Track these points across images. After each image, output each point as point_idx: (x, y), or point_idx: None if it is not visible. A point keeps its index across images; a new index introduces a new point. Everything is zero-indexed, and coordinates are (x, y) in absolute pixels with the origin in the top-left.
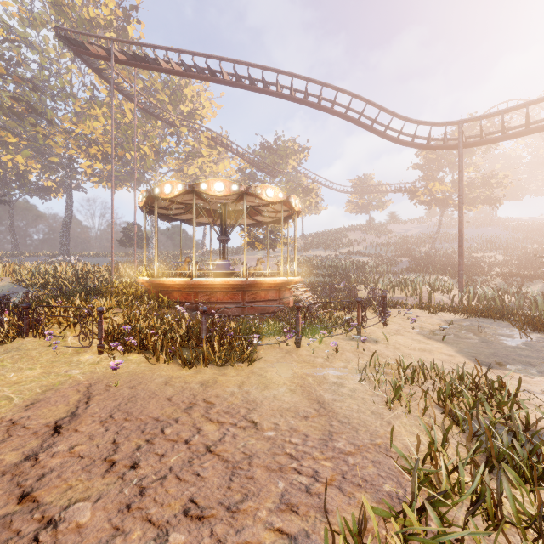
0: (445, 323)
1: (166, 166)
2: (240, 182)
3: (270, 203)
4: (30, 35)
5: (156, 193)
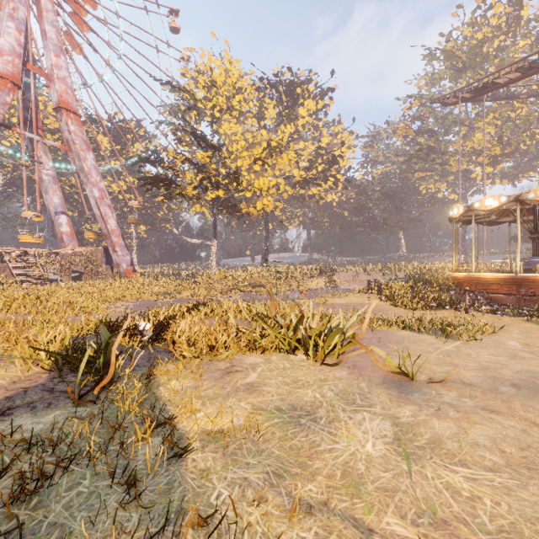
0: None
1: None
2: None
3: None
4: (432, 93)
5: (450, 215)
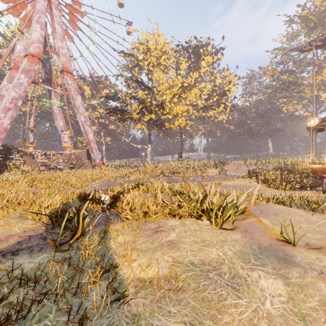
0: None
1: None
2: None
3: None
4: (291, 46)
5: (308, 125)
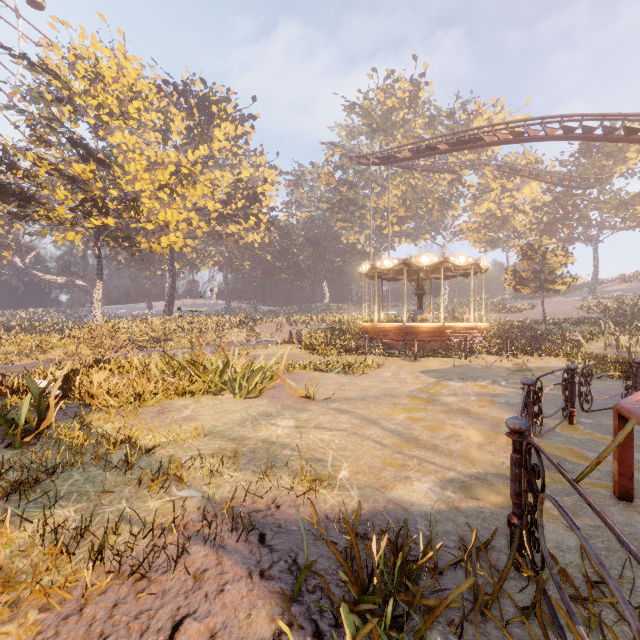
0: (535, 366)
1: (454, 211)
2: (547, 205)
3: (436, 264)
4: (352, 146)
5: (360, 271)
